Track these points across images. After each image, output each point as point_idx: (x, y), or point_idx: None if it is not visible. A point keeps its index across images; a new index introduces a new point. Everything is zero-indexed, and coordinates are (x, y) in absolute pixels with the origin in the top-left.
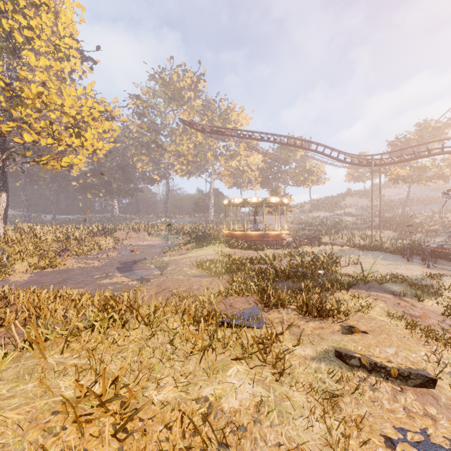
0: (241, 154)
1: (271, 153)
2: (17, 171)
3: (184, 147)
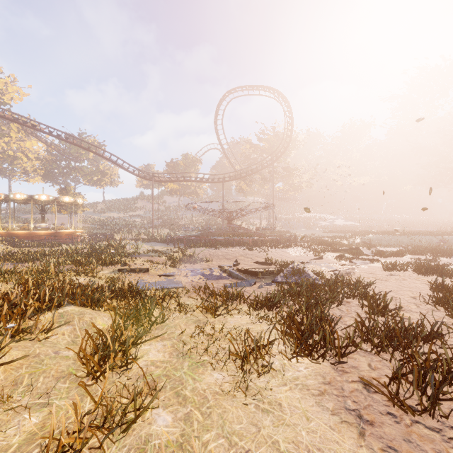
0: (11, 136)
1: (58, 146)
2: None
3: None
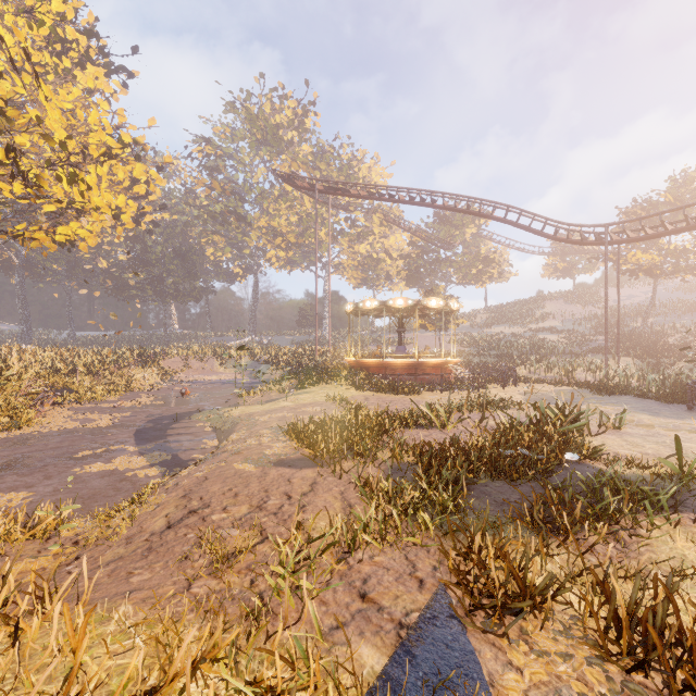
0: (374, 233)
1: (424, 231)
2: (9, 259)
3: (283, 221)
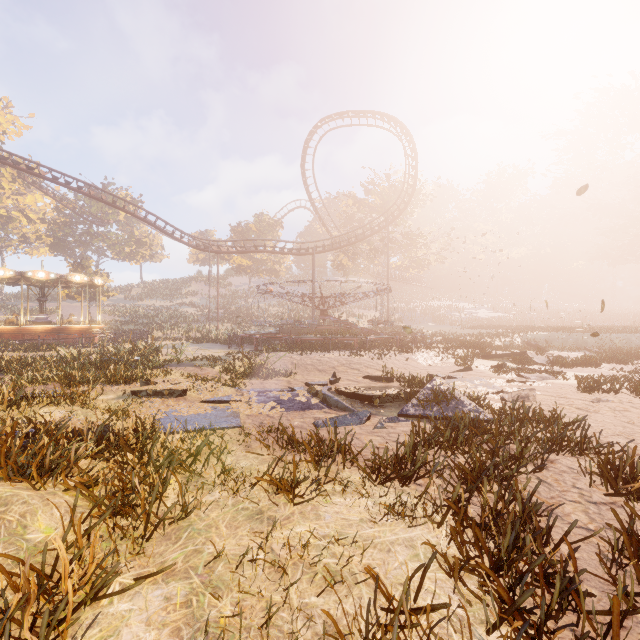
0: (4, 187)
1: (73, 202)
2: None
3: None
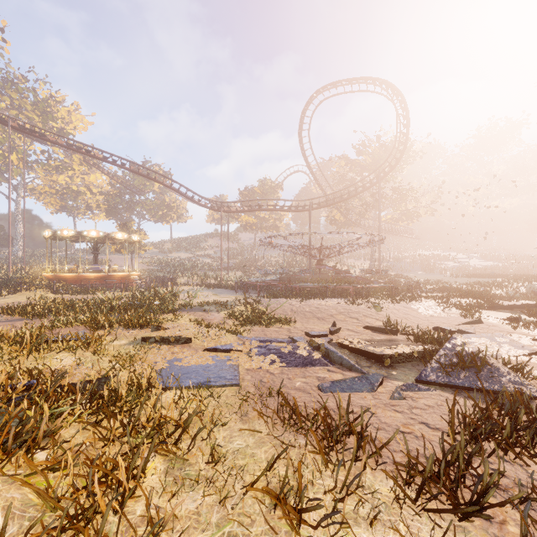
0: (74, 169)
1: (121, 177)
2: None
3: None
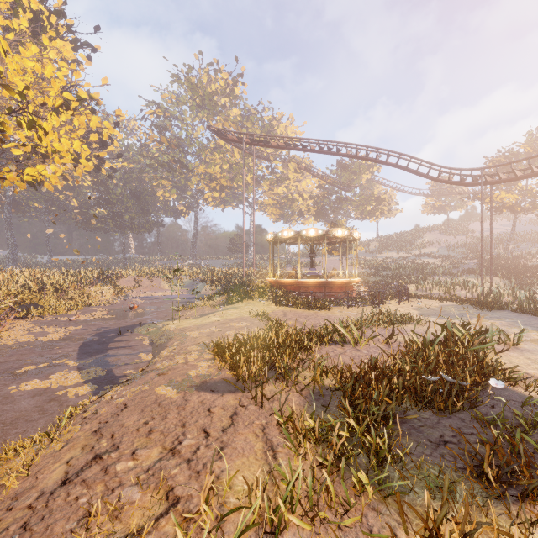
0: (290, 178)
1: (329, 176)
2: None
3: (217, 168)
